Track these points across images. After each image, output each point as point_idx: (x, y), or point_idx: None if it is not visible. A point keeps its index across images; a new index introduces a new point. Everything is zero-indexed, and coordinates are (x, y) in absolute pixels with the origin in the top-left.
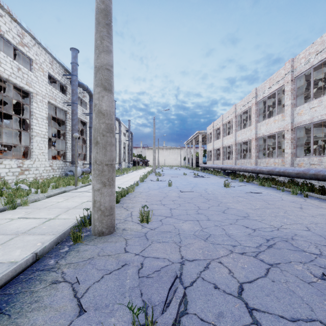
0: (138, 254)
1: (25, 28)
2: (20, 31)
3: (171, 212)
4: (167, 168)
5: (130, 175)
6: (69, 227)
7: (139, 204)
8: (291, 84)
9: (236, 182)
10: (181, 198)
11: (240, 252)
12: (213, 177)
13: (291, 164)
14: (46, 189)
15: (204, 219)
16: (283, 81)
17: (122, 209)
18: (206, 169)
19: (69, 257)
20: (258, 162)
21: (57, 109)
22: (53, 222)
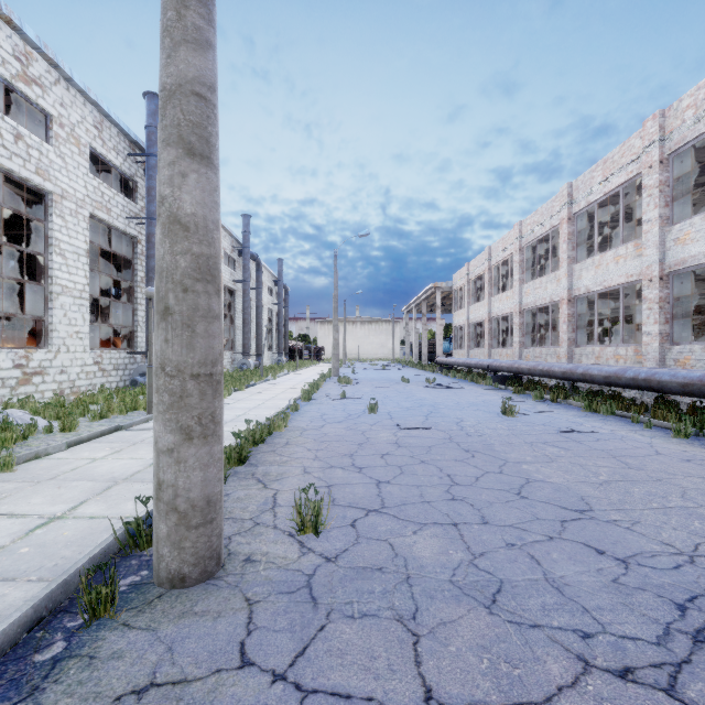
0: (282, 679)
1: (34, 42)
2: (21, 49)
3: (380, 495)
4: (365, 366)
5: (281, 384)
6: (85, 558)
7: (297, 467)
8: (660, 170)
9: (527, 400)
10: (402, 449)
11: (614, 670)
12: (470, 388)
13: (659, 361)
14: (72, 423)
15: (471, 521)
16: (638, 165)
17: (252, 482)
18: (451, 368)
19: (51, 692)
20: (575, 355)
21: (115, 233)
22: (55, 532)
